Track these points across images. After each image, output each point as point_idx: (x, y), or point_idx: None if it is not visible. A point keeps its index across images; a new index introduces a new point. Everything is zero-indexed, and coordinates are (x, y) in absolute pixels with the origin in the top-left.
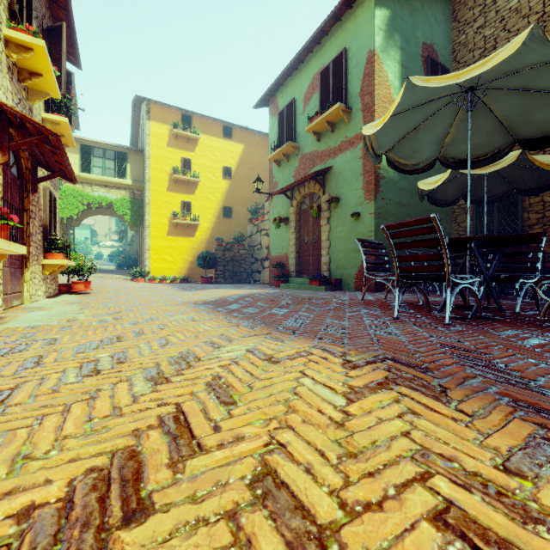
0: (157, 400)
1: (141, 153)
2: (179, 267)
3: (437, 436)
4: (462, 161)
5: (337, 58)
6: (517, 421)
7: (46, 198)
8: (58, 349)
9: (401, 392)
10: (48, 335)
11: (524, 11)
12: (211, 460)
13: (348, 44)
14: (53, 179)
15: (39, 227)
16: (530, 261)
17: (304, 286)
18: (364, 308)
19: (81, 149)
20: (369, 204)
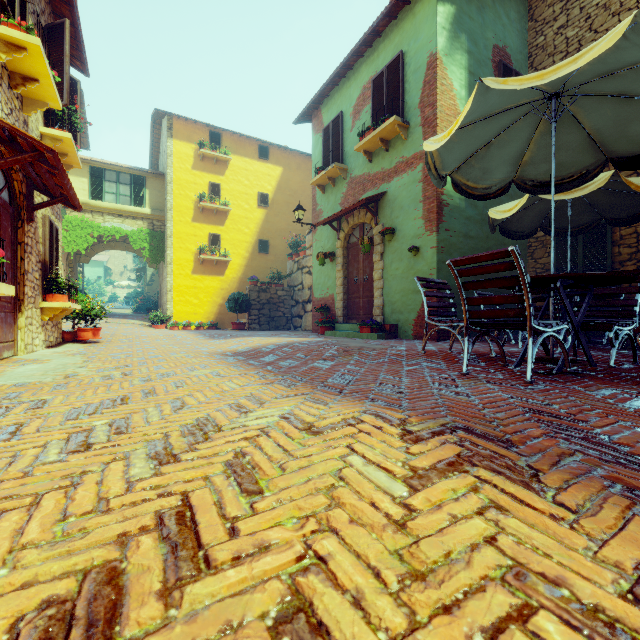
0: (159, 487)
1: (161, 177)
2: (206, 311)
3: (534, 543)
4: (543, 183)
5: (392, 64)
6: (639, 520)
7: (46, 228)
8: (44, 414)
9: (480, 476)
10: (37, 396)
11: (614, 8)
12: (221, 584)
13: (405, 46)
14: (55, 206)
15: (36, 263)
16: (626, 304)
17: (353, 334)
18: (425, 360)
19: (90, 172)
20: (430, 237)
